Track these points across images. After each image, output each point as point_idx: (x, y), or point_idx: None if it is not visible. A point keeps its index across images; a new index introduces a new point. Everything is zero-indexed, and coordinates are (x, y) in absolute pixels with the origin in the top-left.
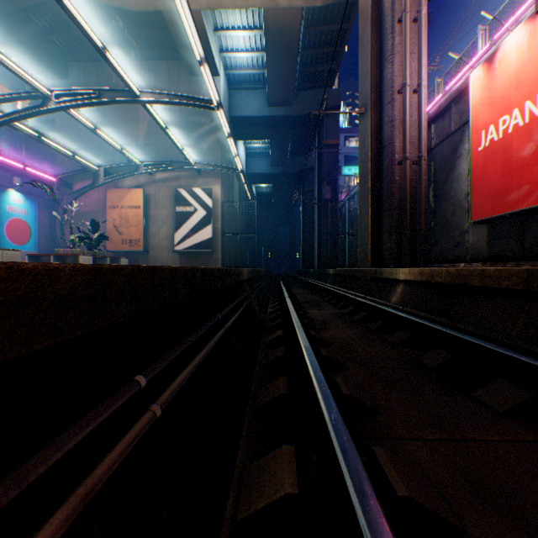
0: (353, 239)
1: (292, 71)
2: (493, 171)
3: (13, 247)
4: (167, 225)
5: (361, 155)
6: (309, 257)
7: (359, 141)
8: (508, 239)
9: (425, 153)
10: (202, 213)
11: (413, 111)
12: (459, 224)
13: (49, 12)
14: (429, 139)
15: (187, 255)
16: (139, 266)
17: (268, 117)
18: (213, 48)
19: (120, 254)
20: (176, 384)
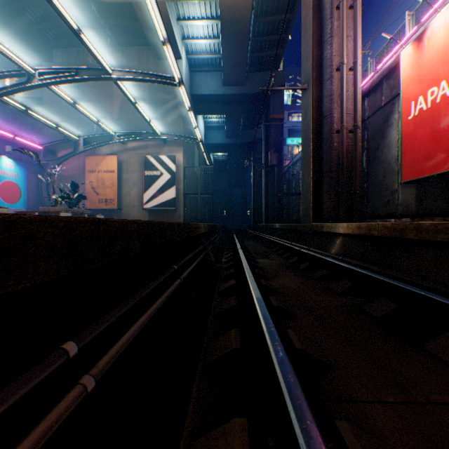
0: (296, 199)
1: (243, 56)
2: (422, 136)
3: (5, 205)
4: (137, 187)
5: (304, 125)
6: (258, 214)
7: (302, 113)
8: (434, 197)
9: (360, 123)
10: (167, 177)
11: (349, 86)
12: (389, 185)
13: (35, 4)
14: (362, 112)
15: (155, 213)
16: (79, 218)
17: (223, 95)
18: (176, 35)
19: (97, 211)
20: (119, 345)
